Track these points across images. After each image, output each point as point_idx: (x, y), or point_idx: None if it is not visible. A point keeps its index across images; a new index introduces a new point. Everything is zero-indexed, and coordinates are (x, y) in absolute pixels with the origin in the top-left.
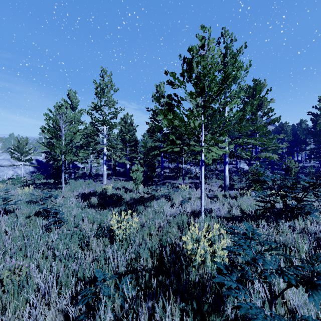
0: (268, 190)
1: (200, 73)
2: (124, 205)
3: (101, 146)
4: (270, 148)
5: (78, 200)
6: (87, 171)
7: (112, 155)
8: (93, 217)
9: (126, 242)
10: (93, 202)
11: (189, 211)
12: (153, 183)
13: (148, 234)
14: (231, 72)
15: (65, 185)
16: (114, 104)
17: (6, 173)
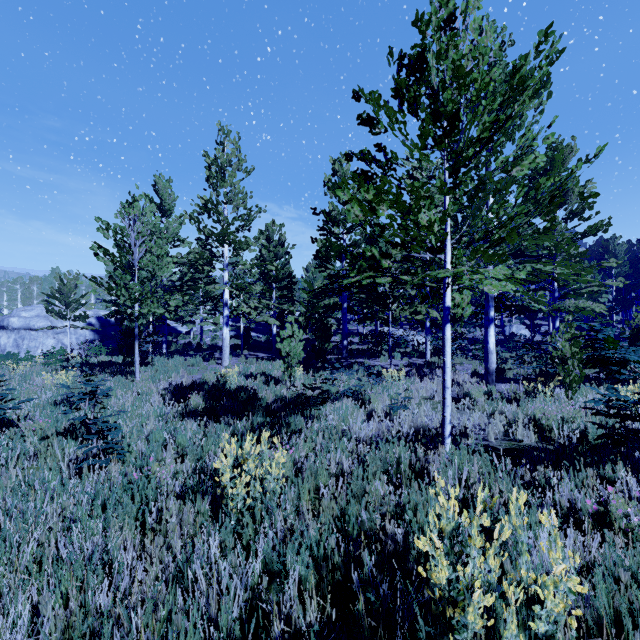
0: (589, 383)
1: (444, 84)
2: (261, 413)
3: (217, 286)
4: (587, 290)
5: (166, 400)
6: (195, 341)
7: (240, 306)
8: (188, 442)
9: (251, 520)
10: (194, 405)
11: (409, 432)
12: (325, 366)
13: (312, 492)
14: (532, 73)
15: (144, 367)
16: (245, 199)
17: (41, 343)
